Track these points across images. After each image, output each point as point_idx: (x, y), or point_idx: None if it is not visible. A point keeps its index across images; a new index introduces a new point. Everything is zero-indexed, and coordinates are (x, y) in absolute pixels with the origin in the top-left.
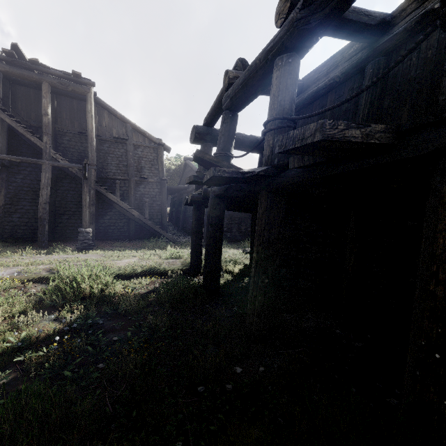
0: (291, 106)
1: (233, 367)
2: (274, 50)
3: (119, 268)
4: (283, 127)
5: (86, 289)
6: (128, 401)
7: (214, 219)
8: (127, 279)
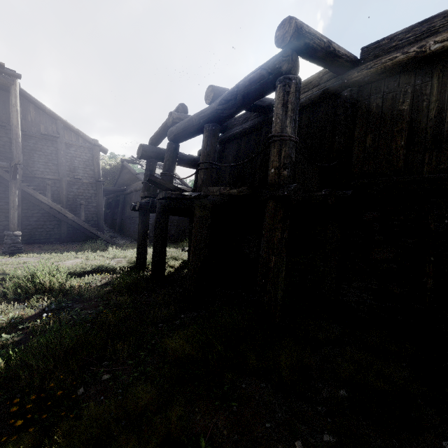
0: (214, 155)
1: (179, 315)
2: (204, 119)
3: (67, 268)
4: (209, 168)
5: (46, 284)
6: (117, 334)
7: (161, 224)
8: (77, 277)
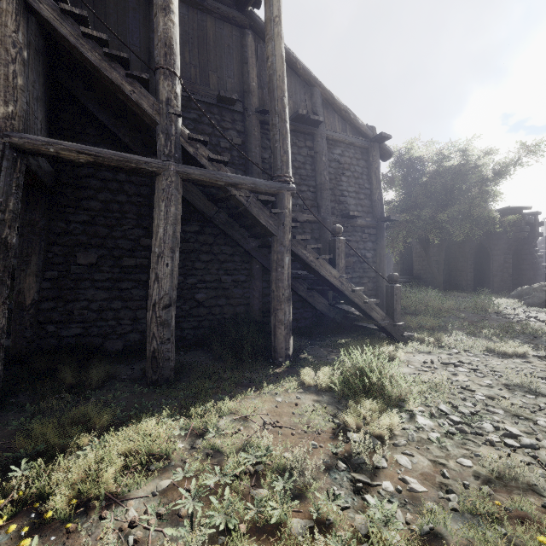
0: None
1: None
2: None
3: None
4: None
5: None
6: None
7: None
8: None
